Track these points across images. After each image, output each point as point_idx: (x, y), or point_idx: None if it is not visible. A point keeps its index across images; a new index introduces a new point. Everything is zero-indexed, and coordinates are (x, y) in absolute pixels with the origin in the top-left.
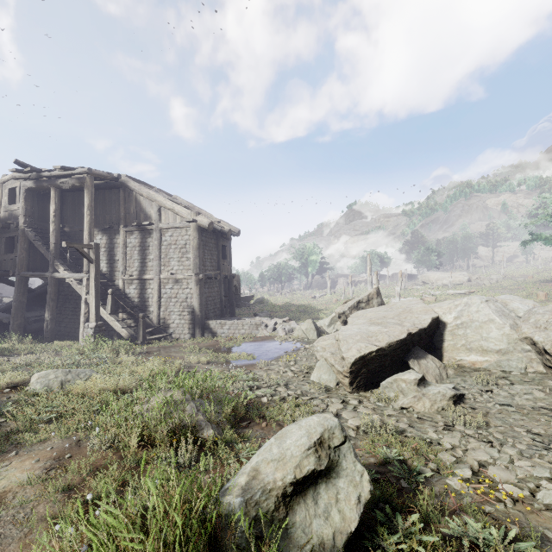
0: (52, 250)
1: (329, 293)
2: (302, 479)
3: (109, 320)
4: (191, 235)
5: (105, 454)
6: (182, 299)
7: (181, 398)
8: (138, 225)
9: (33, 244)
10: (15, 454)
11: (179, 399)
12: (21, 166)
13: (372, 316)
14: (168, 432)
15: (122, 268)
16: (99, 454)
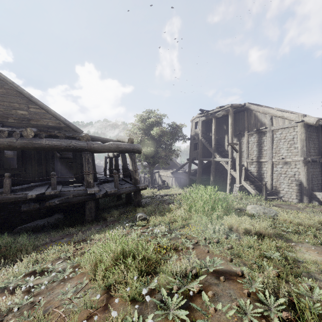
0: (213, 148)
1: None
2: None
3: (243, 184)
4: (298, 131)
5: None
6: (290, 175)
7: None
8: (257, 130)
9: (204, 145)
10: (295, 244)
11: None
12: (201, 111)
13: None
14: None
15: (246, 155)
16: None
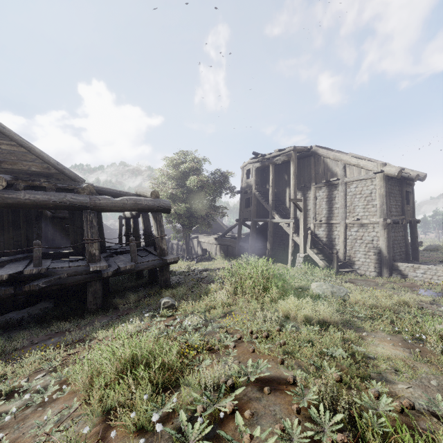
0: (270, 204)
1: None
2: None
3: (309, 253)
4: (376, 184)
5: None
6: (367, 241)
7: None
8: (326, 182)
9: (258, 201)
10: (367, 334)
11: None
12: (255, 154)
13: None
14: None
15: (312, 215)
16: None
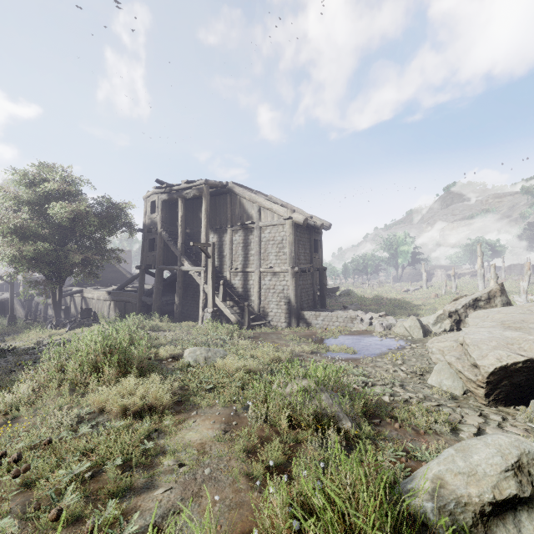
0: (179, 248)
1: (425, 287)
2: (501, 501)
3: (221, 306)
4: (287, 231)
5: (262, 427)
6: (279, 290)
7: (315, 388)
8: (242, 225)
9: (166, 244)
10: (196, 413)
11: (314, 388)
12: (160, 183)
13: (502, 318)
14: (309, 417)
15: (229, 262)
16: (258, 427)
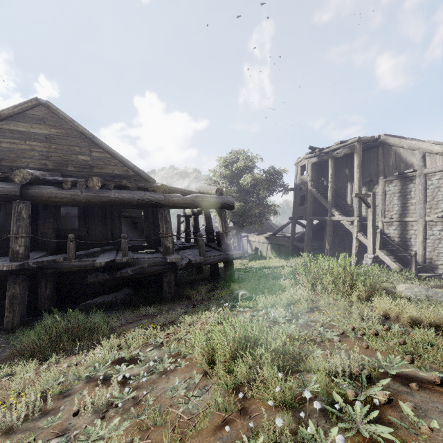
0: (329, 201)
1: None
2: None
3: (378, 254)
4: None
5: None
6: None
7: None
8: (399, 174)
9: (314, 199)
10: None
11: None
12: (311, 149)
13: None
14: None
15: (380, 212)
16: None
